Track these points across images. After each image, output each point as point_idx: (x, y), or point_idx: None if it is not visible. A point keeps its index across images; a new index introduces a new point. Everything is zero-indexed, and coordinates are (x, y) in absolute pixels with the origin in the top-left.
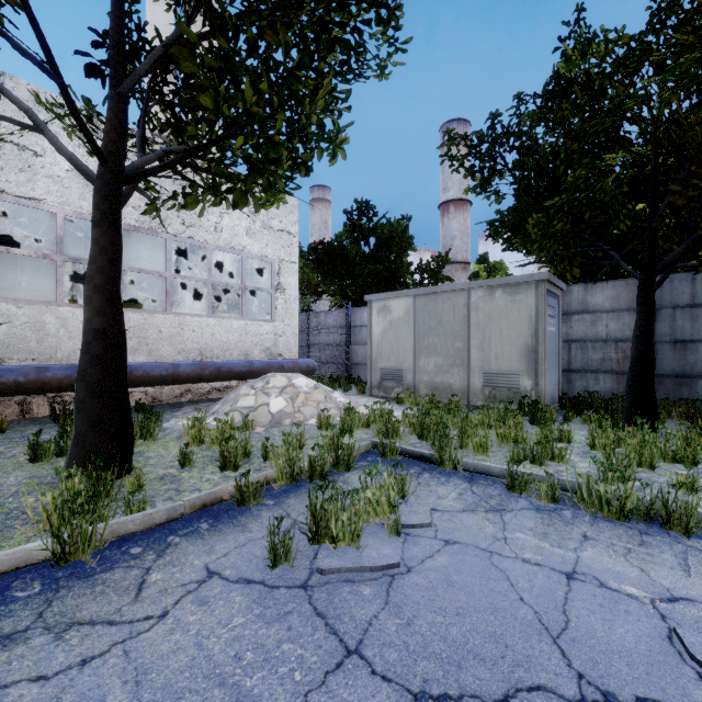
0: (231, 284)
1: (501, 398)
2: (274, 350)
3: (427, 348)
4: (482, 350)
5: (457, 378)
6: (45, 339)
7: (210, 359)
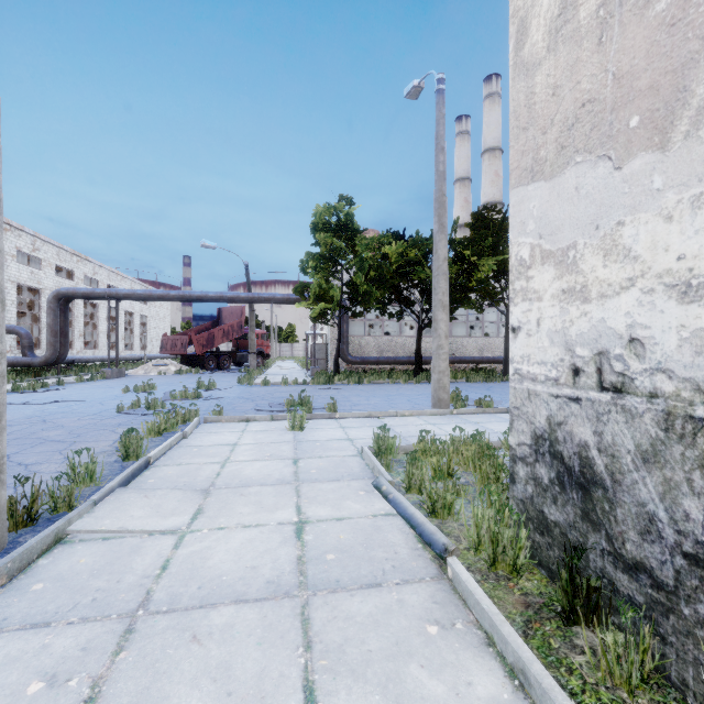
0: None
1: None
2: None
3: None
4: None
5: None
6: (464, 348)
7: None
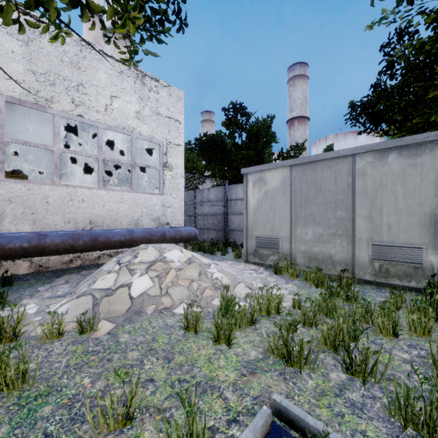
0: (122, 161)
1: (396, 273)
2: (162, 219)
3: (304, 217)
4: (370, 220)
5: (340, 249)
6: None
7: (100, 227)
